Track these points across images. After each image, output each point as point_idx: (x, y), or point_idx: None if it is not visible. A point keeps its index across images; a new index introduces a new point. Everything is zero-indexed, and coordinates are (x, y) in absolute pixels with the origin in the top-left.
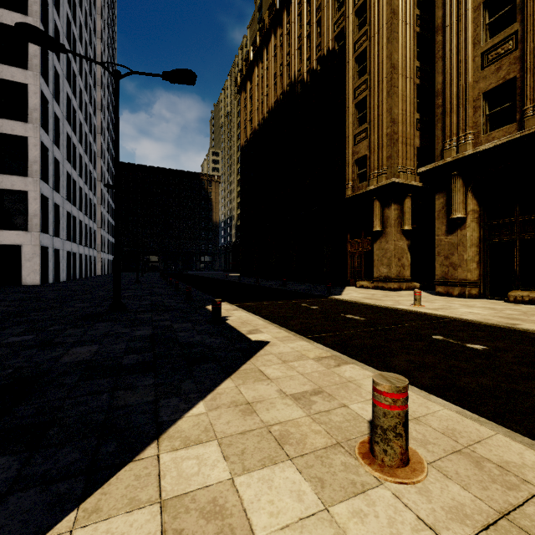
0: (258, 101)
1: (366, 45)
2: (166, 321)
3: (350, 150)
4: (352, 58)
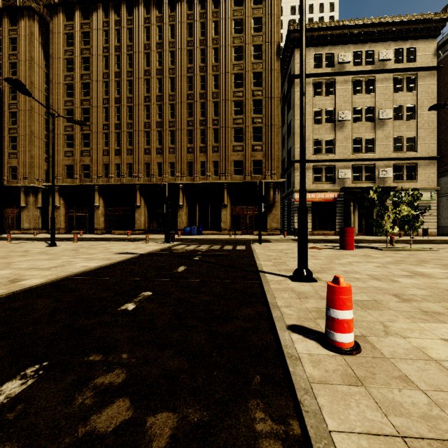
0: None
1: (17, 111)
2: None
3: (6, 160)
4: (7, 110)
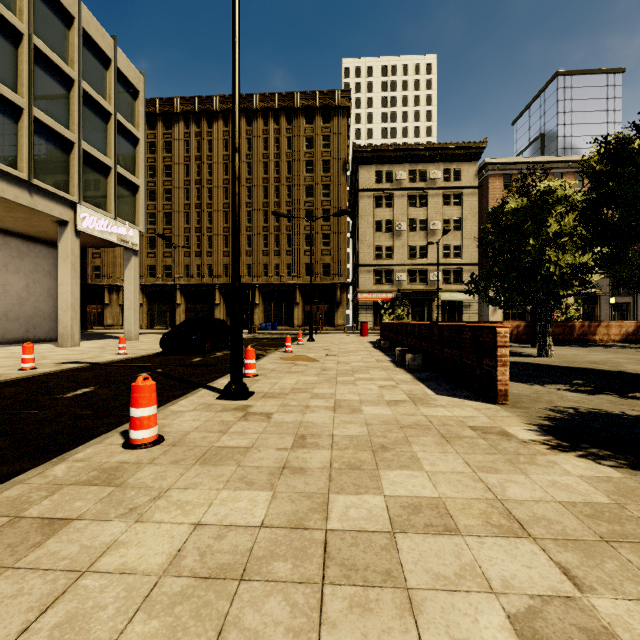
0: None
1: None
2: None
3: (90, 260)
4: None
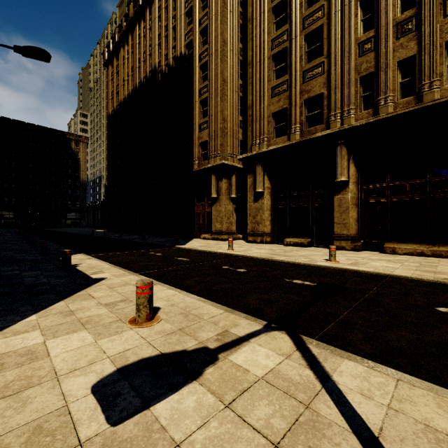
0: (124, 78)
1: (207, 59)
2: (15, 271)
3: (196, 135)
4: (198, 65)
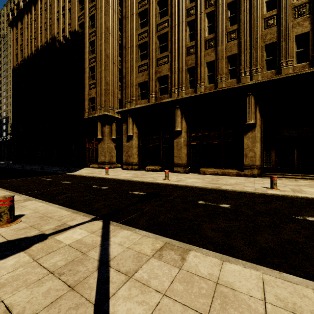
0: (28, 40)
1: (95, 38)
2: None
3: (87, 92)
4: (88, 41)
